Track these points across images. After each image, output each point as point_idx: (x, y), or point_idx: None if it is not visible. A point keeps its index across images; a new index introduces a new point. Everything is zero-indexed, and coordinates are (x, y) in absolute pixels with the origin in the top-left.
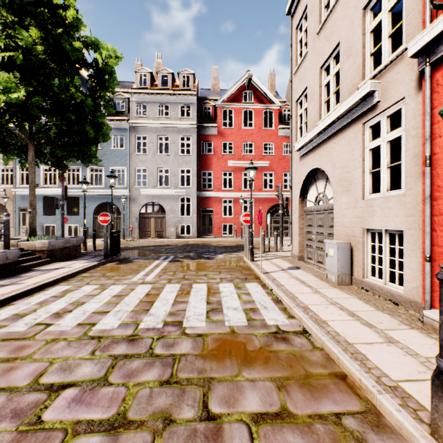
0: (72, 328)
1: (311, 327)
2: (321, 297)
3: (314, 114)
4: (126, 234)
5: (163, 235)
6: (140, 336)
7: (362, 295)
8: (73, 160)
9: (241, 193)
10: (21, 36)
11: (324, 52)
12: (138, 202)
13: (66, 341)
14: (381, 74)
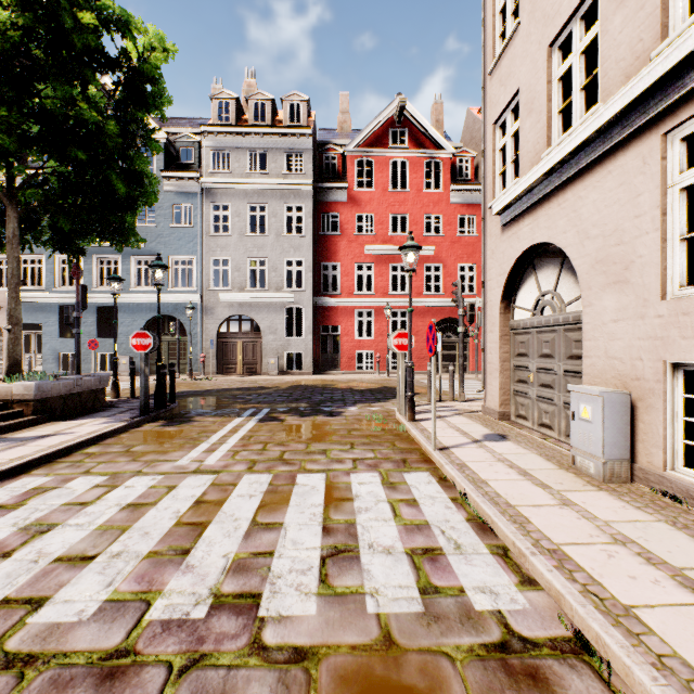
0: None
1: (606, 639)
2: (582, 518)
3: (535, 139)
4: (195, 369)
5: (256, 370)
6: (137, 655)
7: (672, 512)
8: (94, 241)
9: (387, 299)
10: None
11: (558, 11)
12: (215, 315)
13: None
14: None
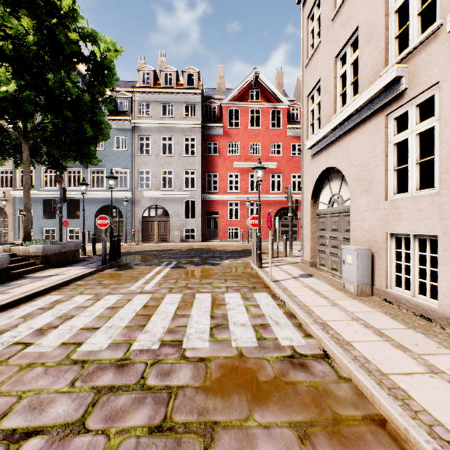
0: (54, 349)
1: (334, 351)
2: (340, 311)
3: (328, 108)
4: (128, 238)
5: (166, 239)
6: (131, 360)
7: (386, 308)
8: (71, 161)
9: (247, 195)
10: (10, 24)
11: (339, 39)
12: (140, 205)
13: (43, 367)
14: (408, 57)
